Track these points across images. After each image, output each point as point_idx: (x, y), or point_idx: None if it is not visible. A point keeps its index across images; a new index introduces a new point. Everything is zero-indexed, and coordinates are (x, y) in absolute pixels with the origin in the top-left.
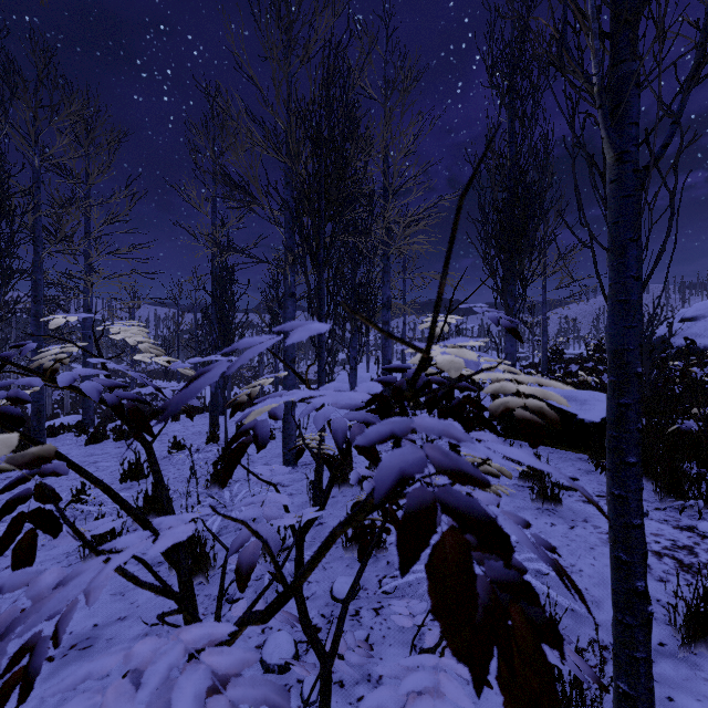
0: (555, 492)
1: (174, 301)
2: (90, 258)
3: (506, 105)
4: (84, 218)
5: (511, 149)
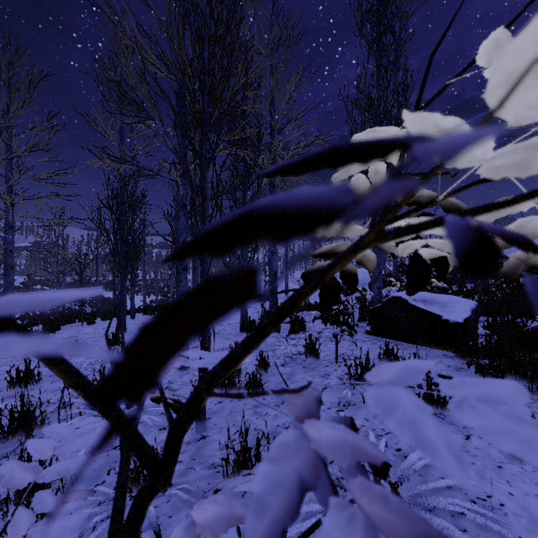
0: (442, 396)
1: (93, 222)
2: (10, 180)
3: (374, 51)
4: (6, 145)
5: (378, 91)
